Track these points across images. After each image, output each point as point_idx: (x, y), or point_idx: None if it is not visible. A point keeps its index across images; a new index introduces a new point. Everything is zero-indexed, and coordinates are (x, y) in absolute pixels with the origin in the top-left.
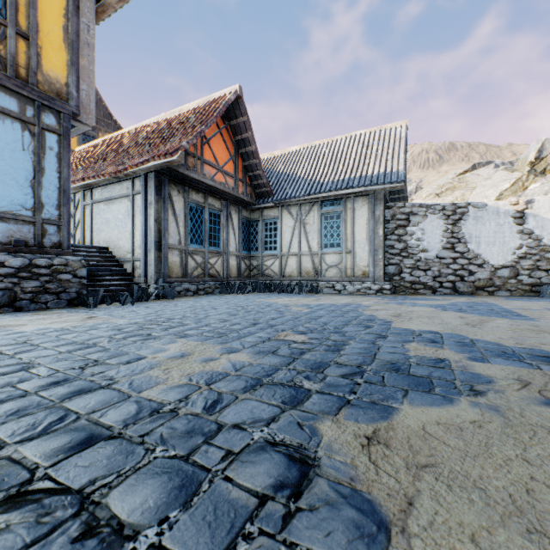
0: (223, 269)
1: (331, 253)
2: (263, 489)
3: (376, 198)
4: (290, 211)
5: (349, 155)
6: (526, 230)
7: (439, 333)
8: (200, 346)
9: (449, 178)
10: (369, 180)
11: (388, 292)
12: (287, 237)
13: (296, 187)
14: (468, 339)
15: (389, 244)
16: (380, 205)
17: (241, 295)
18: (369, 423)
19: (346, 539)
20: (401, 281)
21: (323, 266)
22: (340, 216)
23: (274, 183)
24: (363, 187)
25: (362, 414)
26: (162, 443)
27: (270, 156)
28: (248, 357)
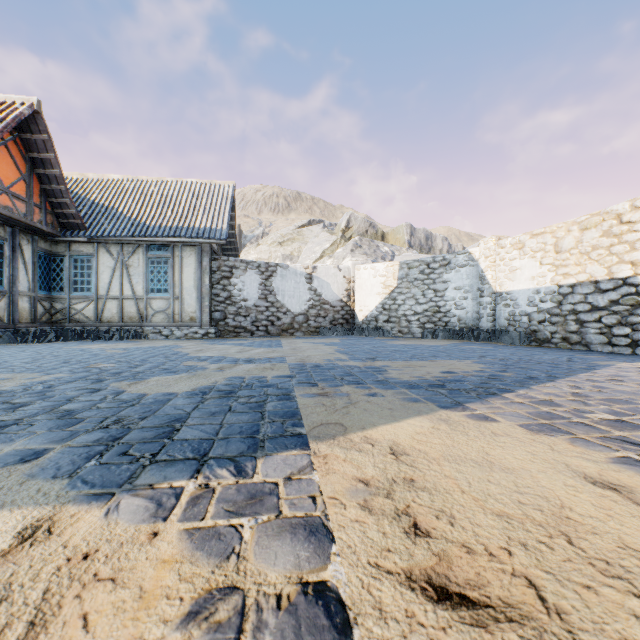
0: (8, 313)
1: (158, 299)
2: (83, 393)
3: (204, 250)
4: (110, 250)
5: (179, 202)
6: (313, 288)
7: (213, 356)
8: (19, 375)
9: (291, 229)
10: (197, 232)
11: (214, 336)
12: (106, 278)
13: (117, 225)
14: (226, 357)
15: (216, 293)
16: (207, 257)
17: (40, 344)
18: (136, 381)
19: (112, 393)
20: (226, 326)
21: (150, 312)
22: (169, 263)
23: (88, 214)
24: (190, 238)
25: (134, 380)
26: (28, 394)
27: (81, 178)
28: (67, 375)
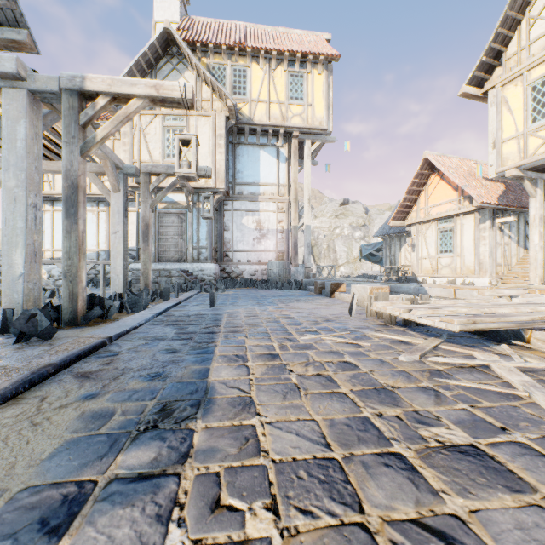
0: None
1: None
2: None
3: None
4: None
5: None
6: None
7: None
8: None
9: (337, 206)
10: None
11: None
12: None
13: None
14: None
15: None
16: None
17: None
18: None
19: None
20: None
21: None
22: None
23: None
24: None
25: None
26: None
27: None
28: None
